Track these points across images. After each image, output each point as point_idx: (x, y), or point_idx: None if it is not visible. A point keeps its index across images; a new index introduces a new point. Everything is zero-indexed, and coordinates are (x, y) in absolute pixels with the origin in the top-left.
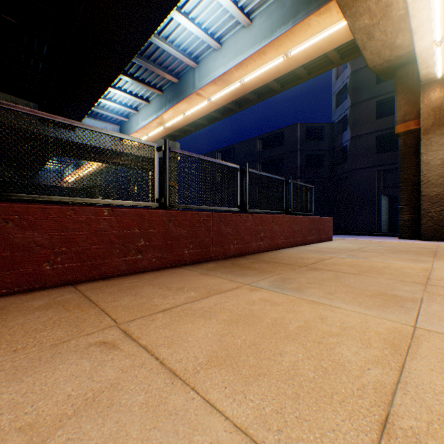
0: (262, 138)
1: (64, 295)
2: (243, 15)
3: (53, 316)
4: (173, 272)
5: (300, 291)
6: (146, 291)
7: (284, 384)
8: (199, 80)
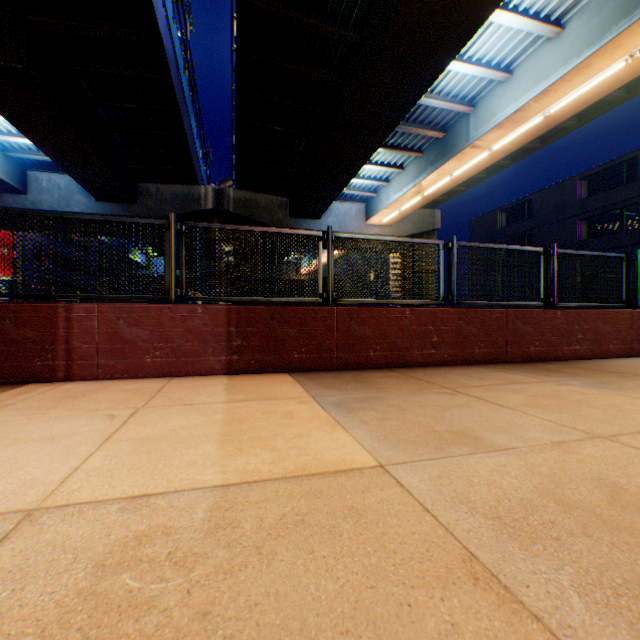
0: (588, 176)
1: (389, 373)
2: (547, 27)
3: (397, 380)
4: (465, 368)
5: (619, 390)
6: (451, 376)
7: (578, 416)
8: (475, 128)
